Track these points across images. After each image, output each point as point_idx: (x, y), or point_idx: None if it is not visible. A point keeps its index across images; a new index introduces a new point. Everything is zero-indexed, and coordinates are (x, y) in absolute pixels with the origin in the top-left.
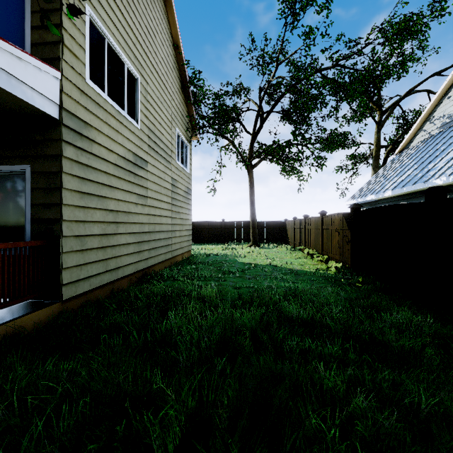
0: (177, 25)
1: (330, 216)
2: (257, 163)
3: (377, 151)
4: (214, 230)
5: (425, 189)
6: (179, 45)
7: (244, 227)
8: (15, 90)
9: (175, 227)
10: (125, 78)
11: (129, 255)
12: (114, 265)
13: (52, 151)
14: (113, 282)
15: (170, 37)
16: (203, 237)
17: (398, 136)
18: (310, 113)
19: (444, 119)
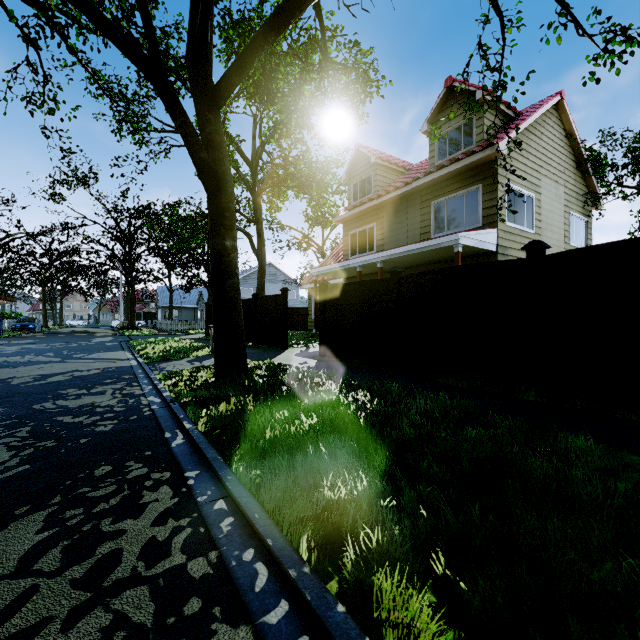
0: (570, 119)
1: None
2: None
3: None
4: None
5: None
6: (572, 133)
7: None
8: (484, 247)
9: None
10: (525, 204)
11: None
12: None
13: None
14: None
15: (562, 133)
16: None
17: None
18: None
19: None
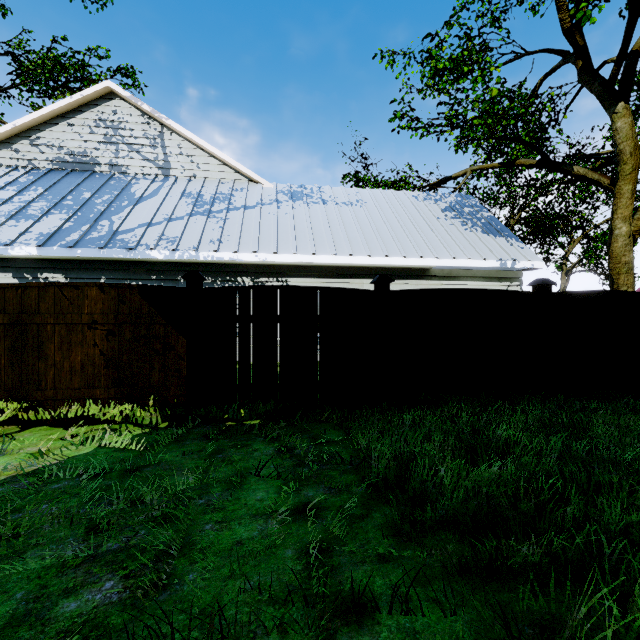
0: None
1: (43, 289)
2: None
3: None
4: None
5: (117, 259)
6: None
7: None
8: None
9: None
10: None
11: None
12: None
13: None
14: None
15: None
16: None
17: None
18: None
19: (63, 153)
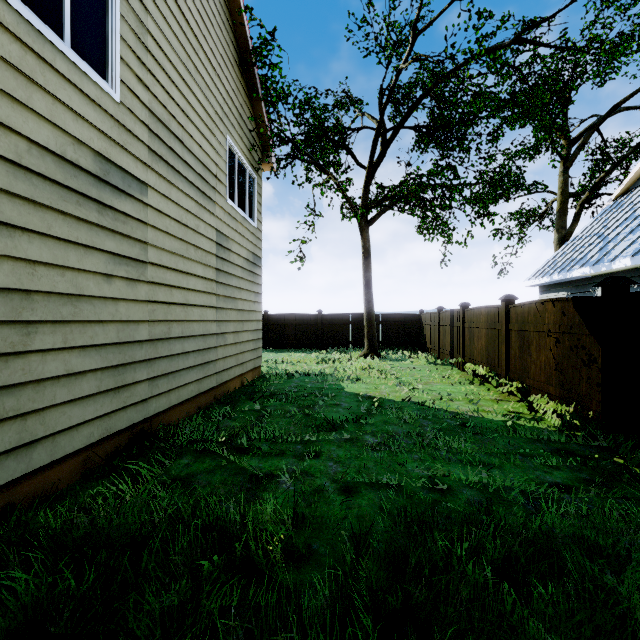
0: None
1: (529, 306)
2: (377, 216)
3: (564, 203)
4: (305, 328)
5: None
6: None
7: (353, 323)
8: None
9: (226, 326)
10: None
11: (81, 402)
12: (11, 438)
13: None
14: (10, 486)
15: None
16: (287, 339)
17: (601, 176)
18: (469, 127)
19: None
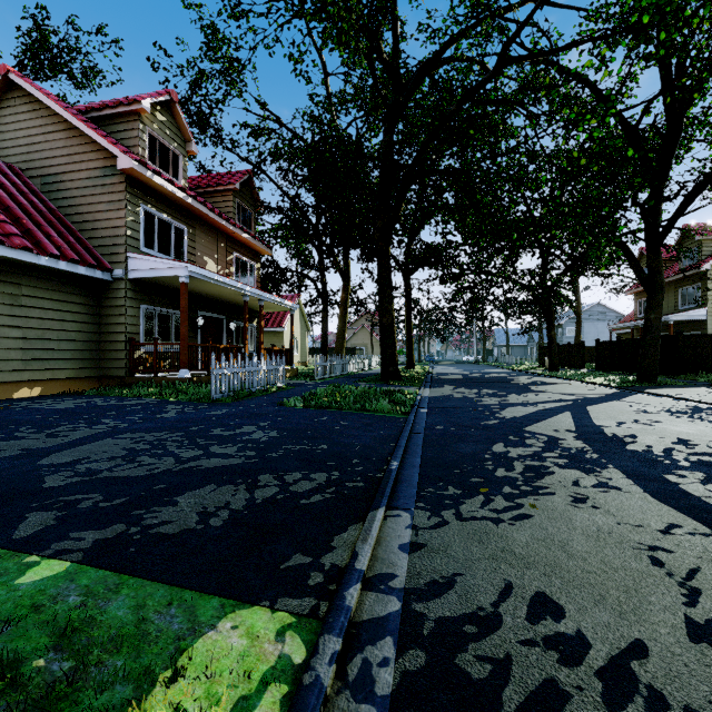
0: None
1: None
2: None
3: None
4: None
5: None
6: None
7: None
8: (694, 319)
9: None
10: None
11: None
12: None
13: (705, 327)
14: None
15: None
16: None
17: None
18: None
19: None
